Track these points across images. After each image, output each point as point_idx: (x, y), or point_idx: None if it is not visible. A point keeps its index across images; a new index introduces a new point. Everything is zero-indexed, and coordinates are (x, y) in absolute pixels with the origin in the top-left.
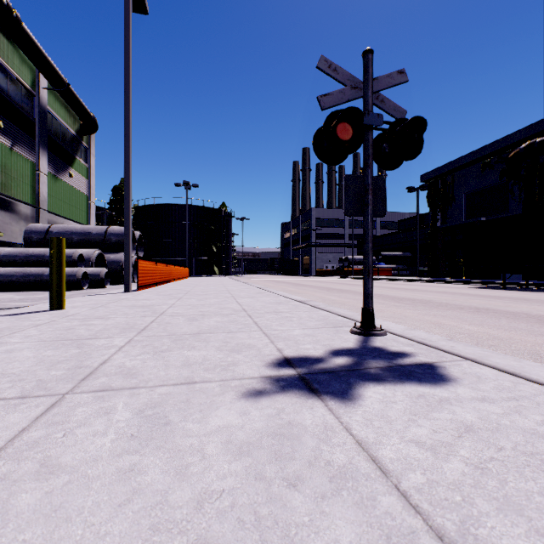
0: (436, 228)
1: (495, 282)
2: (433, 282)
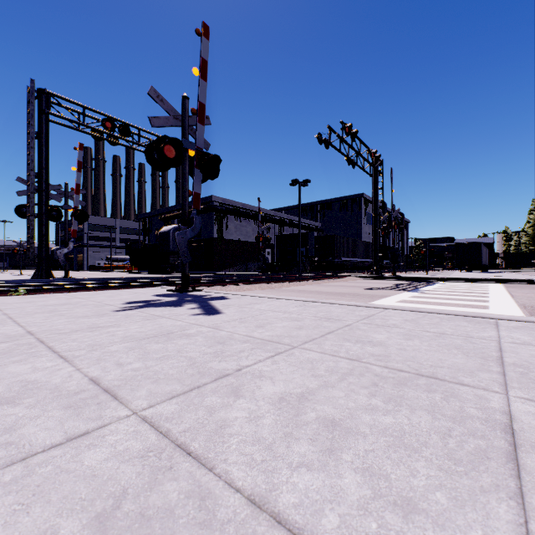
0: (145, 244)
1: (146, 272)
2: (131, 272)
